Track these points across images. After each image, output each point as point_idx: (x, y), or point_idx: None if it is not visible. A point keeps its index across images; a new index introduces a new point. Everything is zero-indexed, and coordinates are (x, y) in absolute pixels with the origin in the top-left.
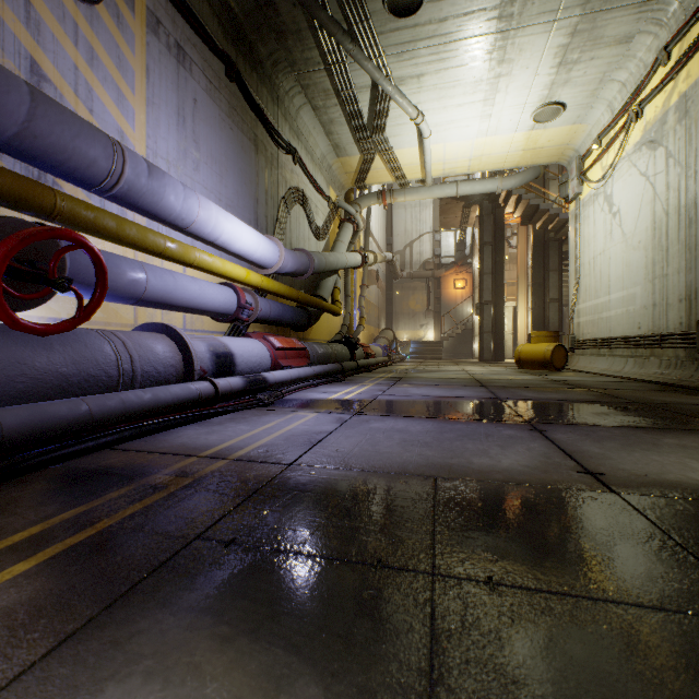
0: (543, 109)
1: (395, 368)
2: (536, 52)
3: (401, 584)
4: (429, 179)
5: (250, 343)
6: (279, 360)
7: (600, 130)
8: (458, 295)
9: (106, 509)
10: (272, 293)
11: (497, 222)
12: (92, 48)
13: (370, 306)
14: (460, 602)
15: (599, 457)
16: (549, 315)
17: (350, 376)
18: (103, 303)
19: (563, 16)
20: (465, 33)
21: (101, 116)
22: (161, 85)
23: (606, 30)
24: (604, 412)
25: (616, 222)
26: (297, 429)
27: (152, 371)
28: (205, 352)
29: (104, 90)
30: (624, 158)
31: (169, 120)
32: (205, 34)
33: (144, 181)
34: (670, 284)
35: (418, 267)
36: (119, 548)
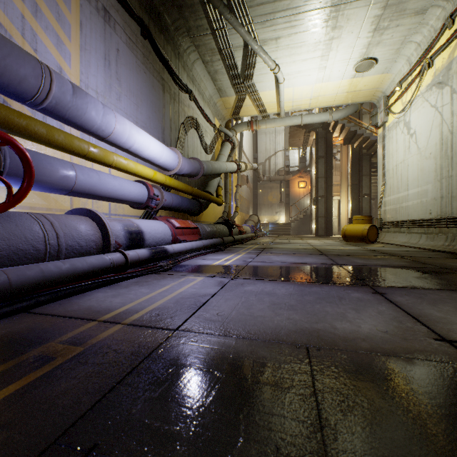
0: (362, 63)
1: (260, 241)
2: (359, 21)
3: None
4: (283, 113)
5: (156, 224)
6: (177, 236)
7: (400, 77)
8: (301, 192)
9: None
10: (173, 188)
11: (327, 142)
12: (36, 3)
13: (242, 199)
14: None
15: (443, 321)
16: (363, 205)
17: (228, 247)
18: (45, 193)
19: None
20: (310, 6)
21: (43, 55)
22: (91, 37)
23: (408, 4)
24: (422, 276)
25: (413, 140)
26: (186, 292)
27: (75, 245)
28: (121, 230)
29: (46, 35)
30: (418, 96)
31: (98, 62)
32: (125, 3)
33: (69, 98)
34: (454, 182)
35: (274, 173)
36: None
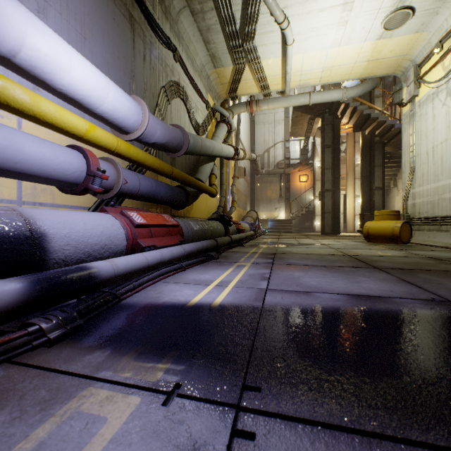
0: (394, 15)
1: (262, 241)
2: None
3: None
4: (288, 89)
5: (93, 218)
6: (139, 240)
7: (441, 35)
8: (302, 186)
9: None
10: (136, 162)
11: (335, 130)
12: None
13: (239, 193)
14: None
15: None
16: (375, 199)
17: (224, 251)
18: None
19: None
20: None
21: None
22: None
23: None
24: None
25: None
26: None
27: None
28: None
29: None
30: None
31: None
32: None
33: None
34: None
35: (273, 166)
36: None
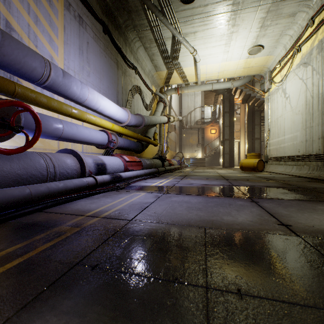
0: (253, 48)
1: (183, 170)
2: (250, 21)
3: (189, 295)
4: (199, 82)
5: (114, 159)
6: (128, 167)
7: (280, 58)
8: (212, 136)
9: (31, 246)
10: (125, 135)
11: (231, 102)
12: (37, 16)
13: (171, 141)
14: (223, 307)
15: (287, 216)
16: (255, 145)
17: (162, 174)
18: (42, 139)
19: (263, 3)
20: (216, 11)
21: (41, 49)
22: (71, 35)
23: (283, 10)
24: (285, 192)
25: (287, 101)
26: (135, 201)
27: (64, 172)
28: (92, 163)
29: (43, 36)
30: (291, 71)
31: (75, 52)
32: (93, 11)
33: (61, 79)
34: (314, 131)
35: (194, 123)
36: (33, 270)
